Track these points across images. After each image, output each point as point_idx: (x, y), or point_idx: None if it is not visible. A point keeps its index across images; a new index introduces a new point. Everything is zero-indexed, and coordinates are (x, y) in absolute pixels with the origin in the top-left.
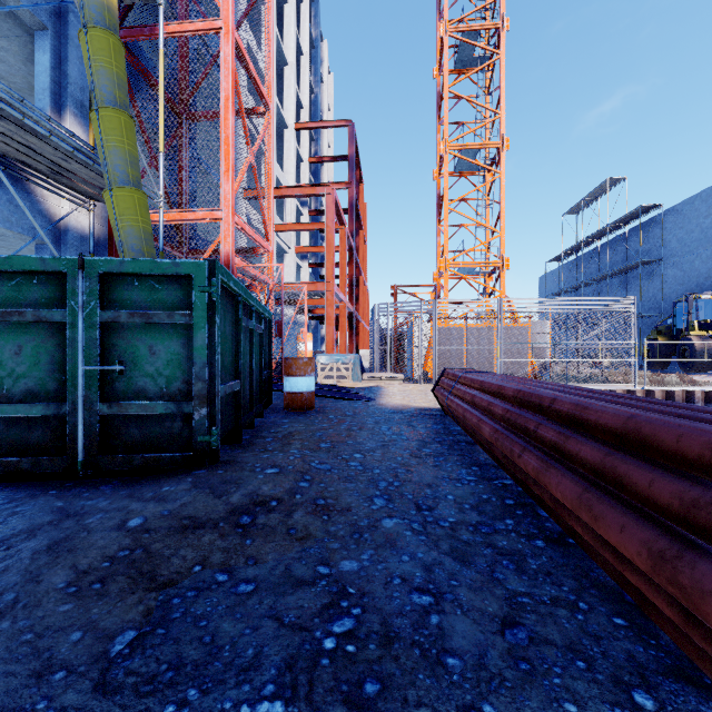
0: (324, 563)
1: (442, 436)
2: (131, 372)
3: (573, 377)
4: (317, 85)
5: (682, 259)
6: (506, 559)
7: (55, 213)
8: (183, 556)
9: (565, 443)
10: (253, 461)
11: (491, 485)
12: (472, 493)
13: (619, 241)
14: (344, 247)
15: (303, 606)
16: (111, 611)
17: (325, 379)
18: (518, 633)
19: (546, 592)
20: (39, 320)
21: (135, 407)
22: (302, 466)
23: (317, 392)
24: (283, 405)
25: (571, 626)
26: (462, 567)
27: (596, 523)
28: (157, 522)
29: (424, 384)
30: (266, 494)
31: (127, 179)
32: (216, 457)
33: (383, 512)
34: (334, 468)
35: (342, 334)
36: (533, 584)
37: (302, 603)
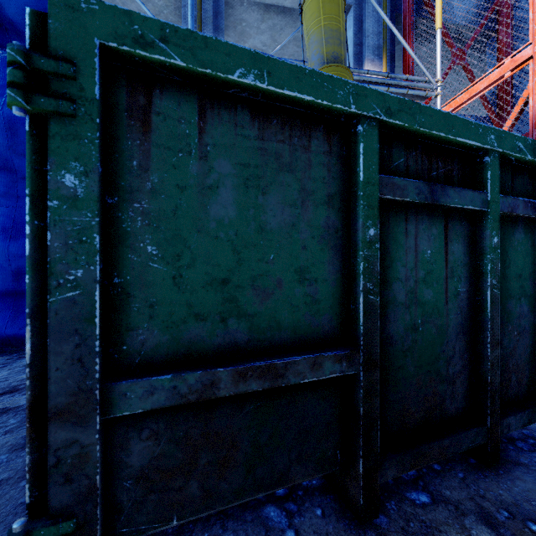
0: None
1: None
2: None
3: None
4: None
5: None
6: None
7: None
8: None
9: None
10: None
11: None
12: None
13: None
14: None
15: None
16: None
17: None
18: None
19: None
20: None
21: None
22: None
23: None
24: None
25: None
26: None
27: None
28: None
29: None
30: None
31: (320, 62)
32: None
33: None
34: None
35: None
36: None
37: None
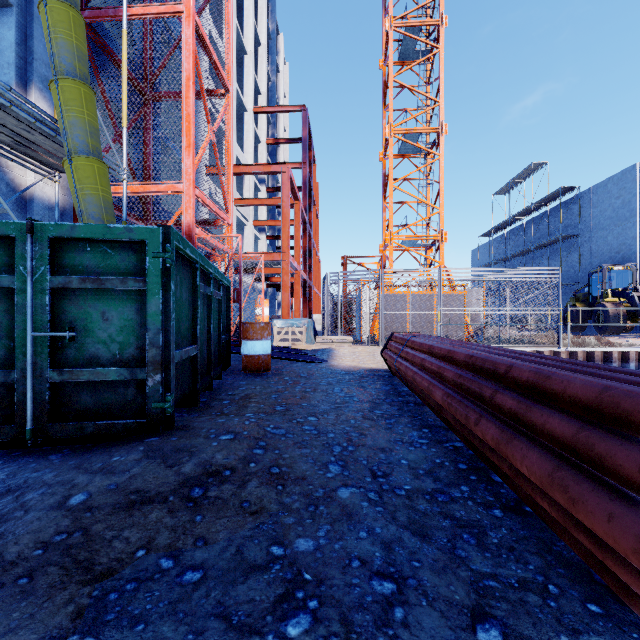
0: (278, 542)
1: (391, 397)
2: (83, 338)
3: (505, 339)
4: (274, 73)
5: (596, 235)
6: (466, 531)
7: (20, 183)
8: (126, 539)
9: (528, 413)
10: (208, 426)
11: (442, 448)
12: (425, 457)
13: (541, 219)
14: (298, 221)
15: (254, 600)
16: (35, 614)
17: (281, 342)
18: (491, 629)
19: (512, 572)
20: None
21: (86, 374)
22: (257, 431)
23: (273, 354)
24: (241, 367)
25: (545, 617)
26: (422, 544)
27: (574, 507)
28: (102, 498)
29: (371, 346)
30: (219, 463)
31: (87, 149)
32: (170, 423)
33: (338, 480)
34: (289, 433)
35: (296, 300)
36: (497, 563)
37: (253, 595)
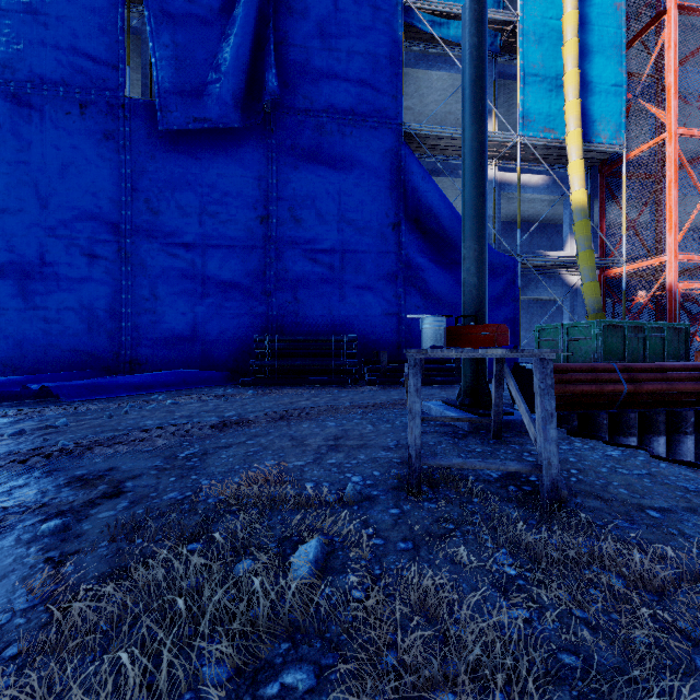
0: None
1: None
2: (575, 355)
3: None
4: None
5: None
6: None
7: (571, 282)
8: None
9: None
10: None
11: None
12: None
13: None
14: None
15: None
16: None
17: None
18: None
19: None
20: (553, 341)
21: None
22: None
23: None
24: None
25: None
26: None
27: None
28: None
29: None
30: None
31: (588, 278)
32: None
33: None
34: None
35: None
36: None
37: None
